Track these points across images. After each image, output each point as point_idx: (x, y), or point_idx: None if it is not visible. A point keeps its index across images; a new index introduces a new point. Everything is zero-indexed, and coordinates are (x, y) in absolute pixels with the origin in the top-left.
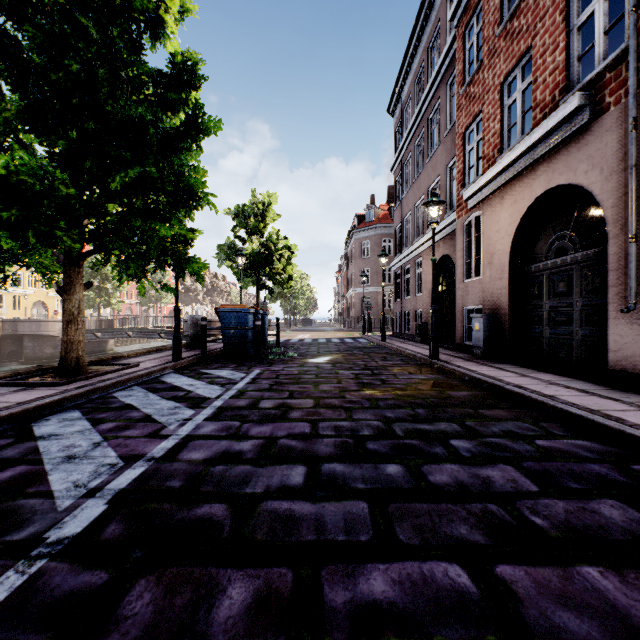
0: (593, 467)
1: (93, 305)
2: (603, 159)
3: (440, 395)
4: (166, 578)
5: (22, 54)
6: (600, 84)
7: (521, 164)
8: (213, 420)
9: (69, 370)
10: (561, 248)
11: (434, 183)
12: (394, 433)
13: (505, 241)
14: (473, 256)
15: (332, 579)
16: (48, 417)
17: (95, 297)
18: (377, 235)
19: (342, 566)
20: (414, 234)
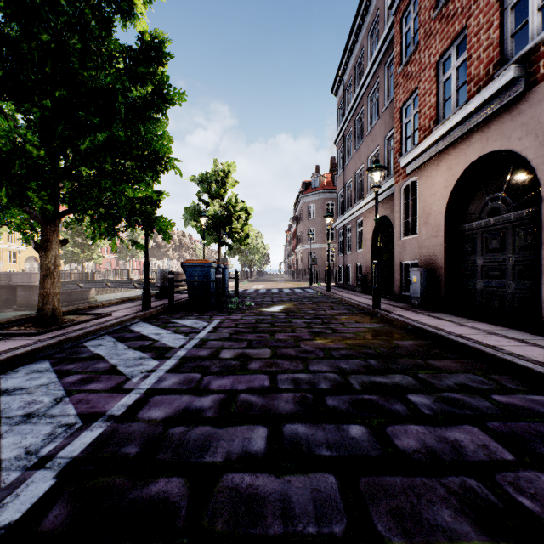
0: None
1: (77, 259)
2: (537, 126)
3: (388, 344)
4: None
5: None
6: (534, 57)
7: (456, 133)
8: (175, 372)
9: (45, 320)
10: (494, 209)
11: (373, 153)
12: (351, 387)
13: (440, 203)
14: (410, 216)
15: None
16: (18, 368)
17: (79, 252)
18: (321, 199)
19: None
20: (355, 198)
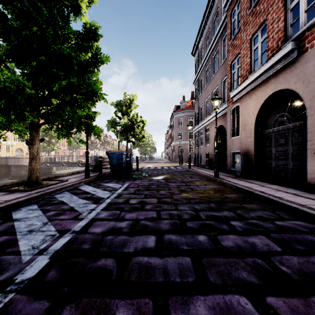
0: (308, 237)
1: (45, 150)
2: (304, 76)
3: (221, 196)
4: (81, 305)
5: (7, 21)
6: (302, 38)
7: (261, 79)
8: (106, 210)
9: (32, 183)
10: (281, 121)
11: (215, 89)
12: (200, 217)
13: (252, 118)
14: (235, 125)
15: (175, 306)
16: (20, 208)
17: (46, 146)
18: (186, 115)
19: (180, 297)
20: (205, 115)
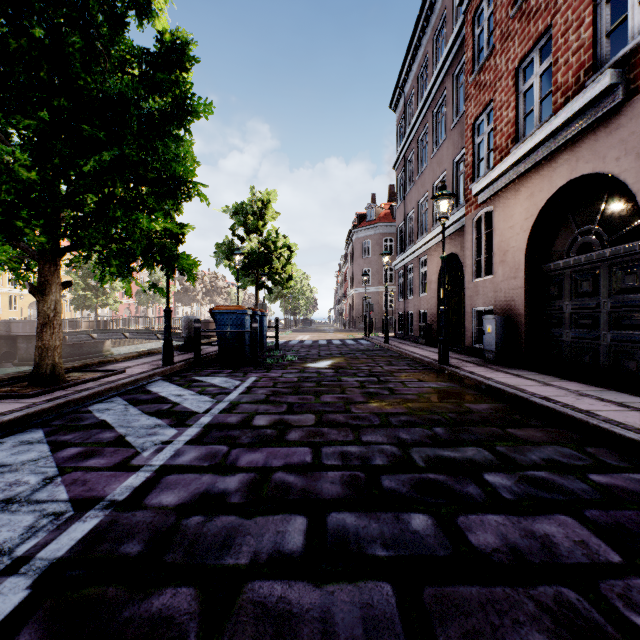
0: None
1: (90, 305)
2: (639, 143)
3: (458, 409)
4: None
5: None
6: (635, 60)
7: (539, 153)
8: (197, 443)
9: (43, 379)
10: (585, 244)
11: (439, 179)
12: (413, 463)
13: (520, 237)
14: (483, 254)
15: None
16: (3, 439)
17: (92, 297)
18: (378, 234)
19: None
20: (418, 232)
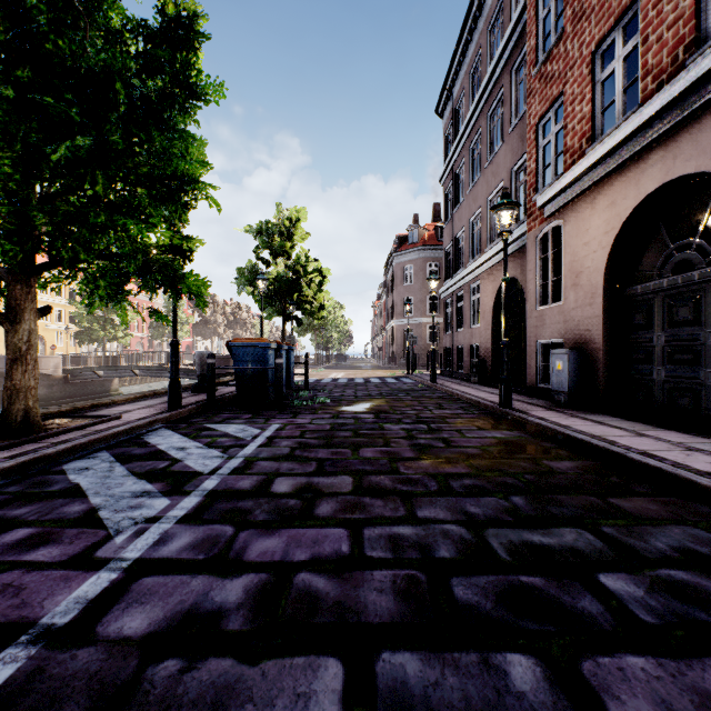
0: None
1: (97, 339)
2: None
3: (536, 468)
4: None
5: None
6: None
7: (624, 153)
8: (193, 522)
9: (13, 428)
10: (682, 262)
11: (495, 191)
12: (493, 555)
13: (598, 255)
14: (550, 277)
15: None
16: None
17: (99, 330)
18: (422, 259)
19: None
20: (469, 254)
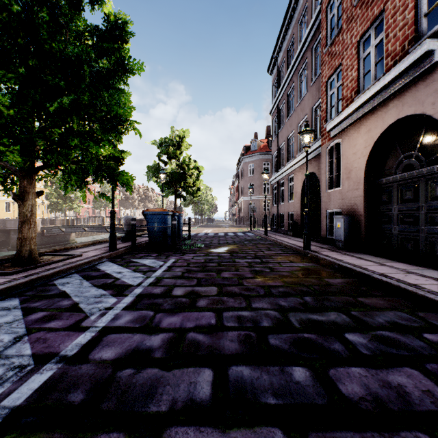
0: None
1: (61, 209)
2: None
3: (320, 282)
4: None
5: None
6: None
7: (375, 101)
8: (131, 309)
9: (23, 260)
10: (408, 165)
11: (302, 120)
12: (291, 325)
13: (361, 160)
14: (334, 172)
15: None
16: None
17: (62, 203)
18: (259, 160)
19: None
20: (287, 158)
